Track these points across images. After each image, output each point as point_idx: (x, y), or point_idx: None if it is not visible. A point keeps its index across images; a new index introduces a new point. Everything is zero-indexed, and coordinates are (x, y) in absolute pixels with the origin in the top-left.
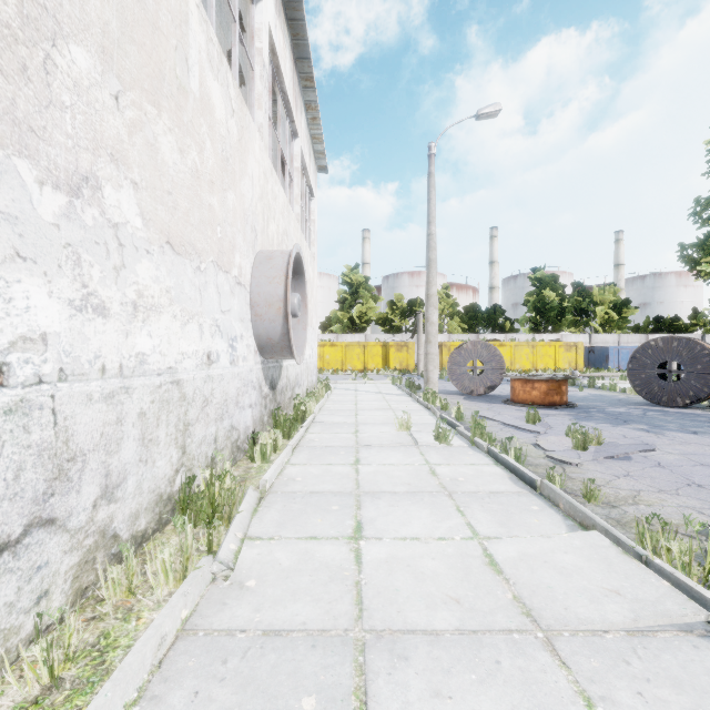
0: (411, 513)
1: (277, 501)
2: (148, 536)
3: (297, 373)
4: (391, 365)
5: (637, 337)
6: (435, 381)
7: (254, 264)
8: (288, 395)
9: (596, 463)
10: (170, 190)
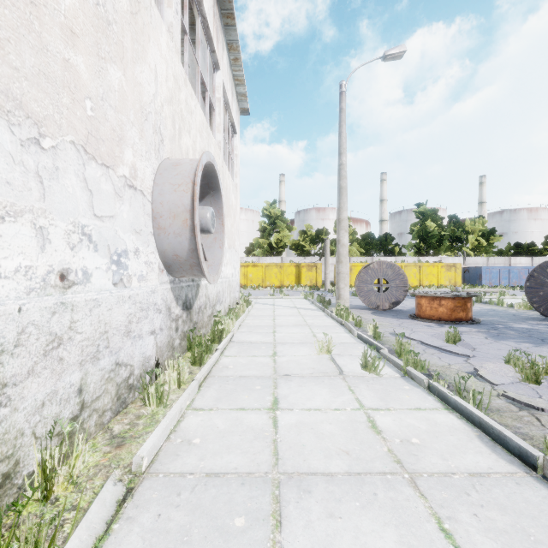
0: (366, 540)
1: (151, 503)
2: None
3: (219, 291)
4: (302, 282)
5: (502, 260)
6: (346, 297)
7: (158, 170)
8: (208, 313)
9: None
10: None
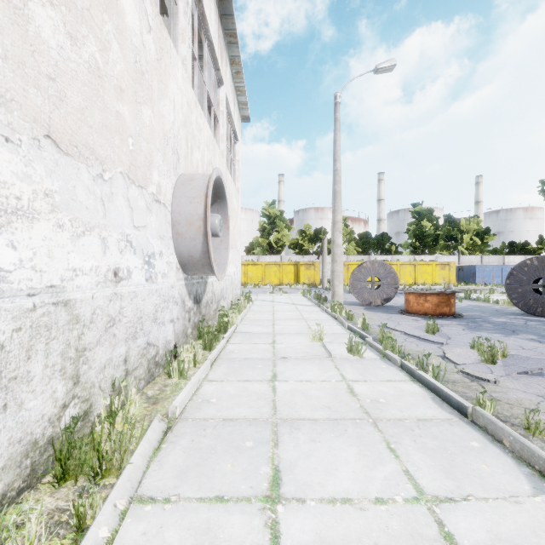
0: (335, 452)
1: (185, 434)
2: (8, 501)
3: (223, 287)
4: (301, 280)
5: (496, 258)
6: (340, 294)
7: (176, 185)
8: (214, 307)
9: (511, 379)
10: (52, 75)
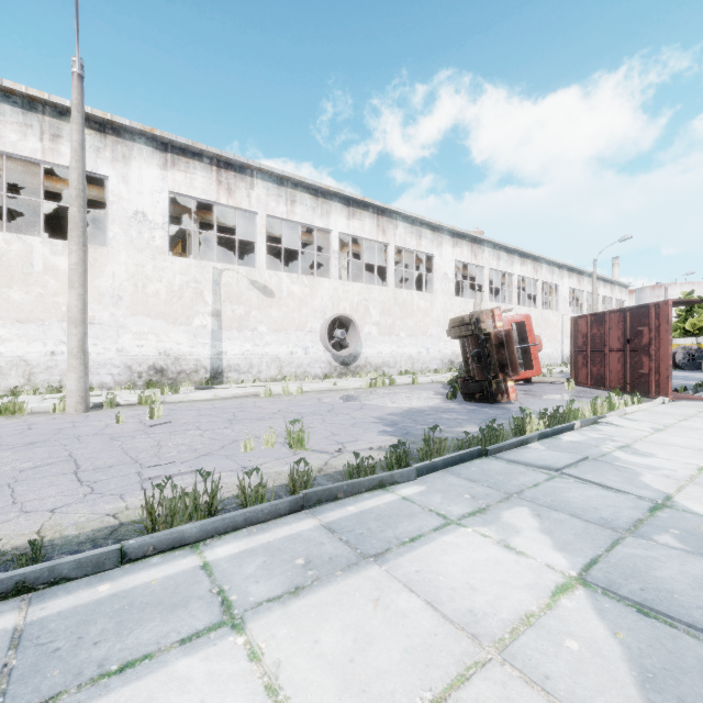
0: None
1: None
2: None
3: None
4: None
5: None
6: None
7: None
8: None
9: None
10: None
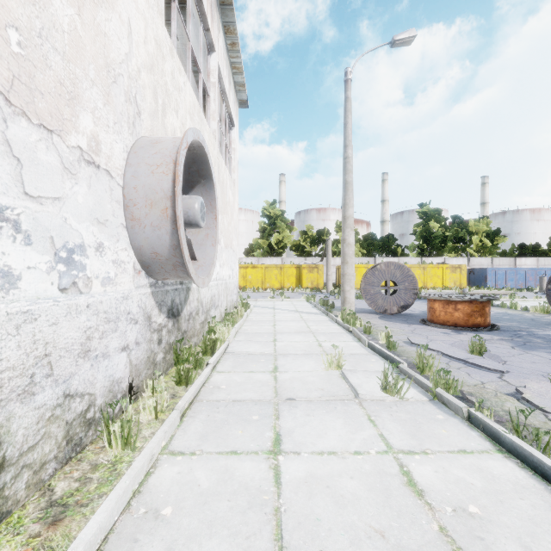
0: None
1: None
2: None
3: (214, 294)
4: (303, 284)
5: (507, 261)
6: (351, 300)
7: (132, 148)
8: (201, 319)
9: None
10: None
